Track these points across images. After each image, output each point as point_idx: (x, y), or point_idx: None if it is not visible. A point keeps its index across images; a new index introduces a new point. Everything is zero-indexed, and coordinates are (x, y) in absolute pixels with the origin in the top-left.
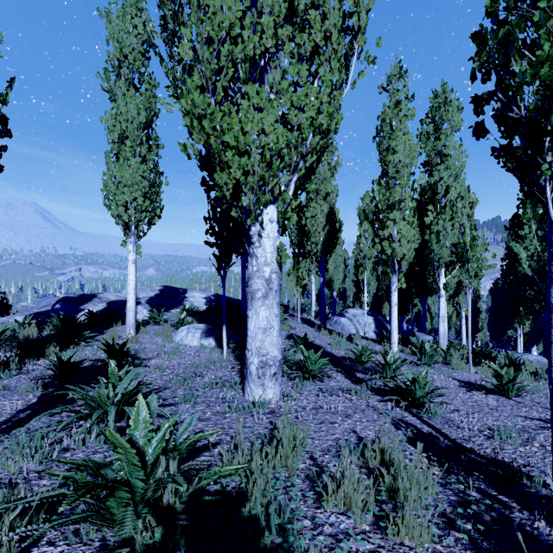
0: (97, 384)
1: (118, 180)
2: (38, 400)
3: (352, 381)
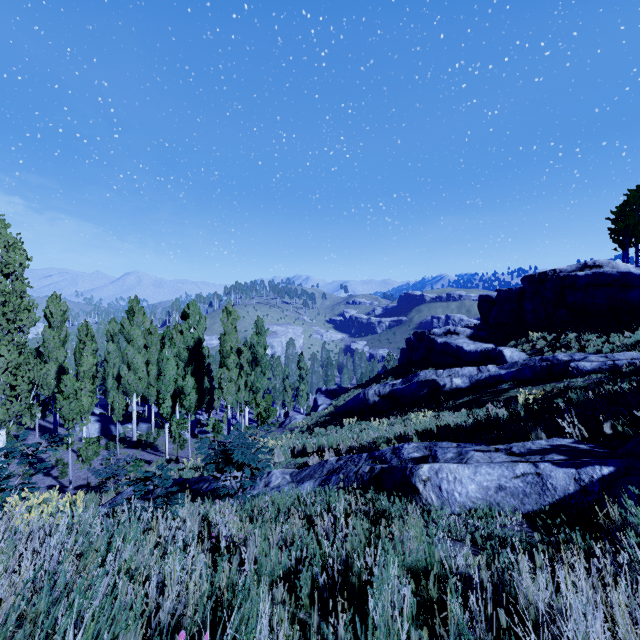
0: None
1: None
2: None
3: (46, 476)
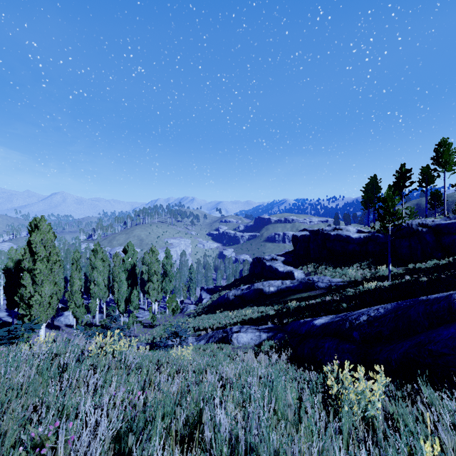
0: None
1: None
2: None
3: None
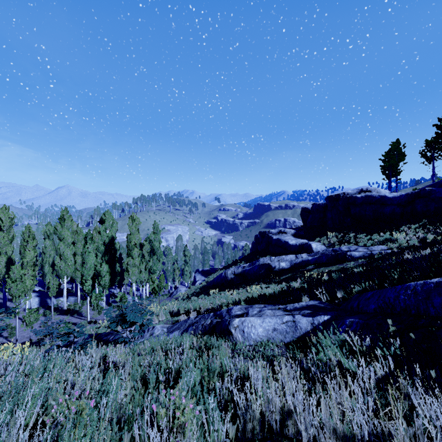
0: None
1: None
2: None
3: None
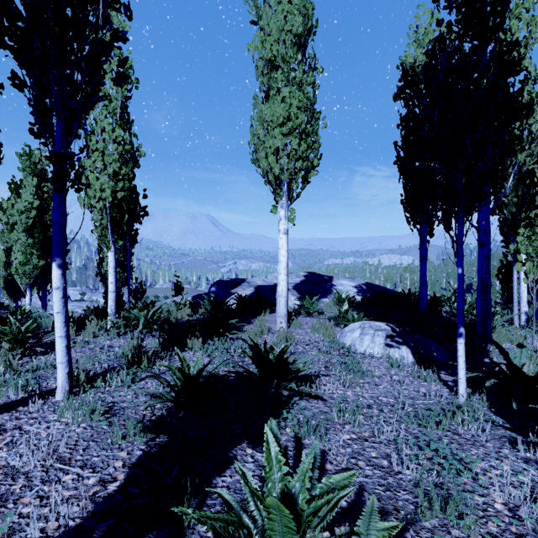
0: (238, 439)
1: (268, 120)
2: (121, 485)
3: None
